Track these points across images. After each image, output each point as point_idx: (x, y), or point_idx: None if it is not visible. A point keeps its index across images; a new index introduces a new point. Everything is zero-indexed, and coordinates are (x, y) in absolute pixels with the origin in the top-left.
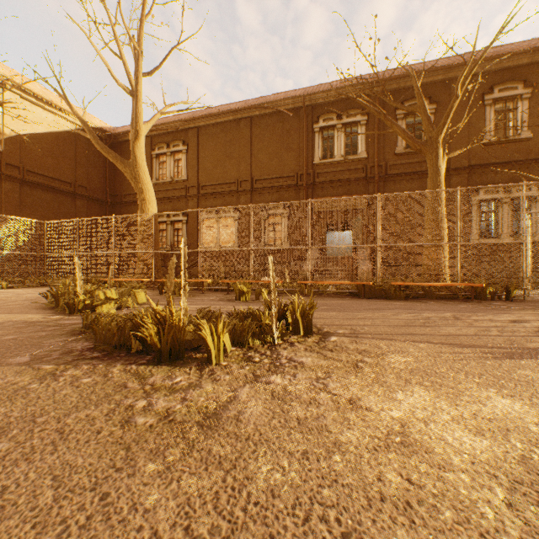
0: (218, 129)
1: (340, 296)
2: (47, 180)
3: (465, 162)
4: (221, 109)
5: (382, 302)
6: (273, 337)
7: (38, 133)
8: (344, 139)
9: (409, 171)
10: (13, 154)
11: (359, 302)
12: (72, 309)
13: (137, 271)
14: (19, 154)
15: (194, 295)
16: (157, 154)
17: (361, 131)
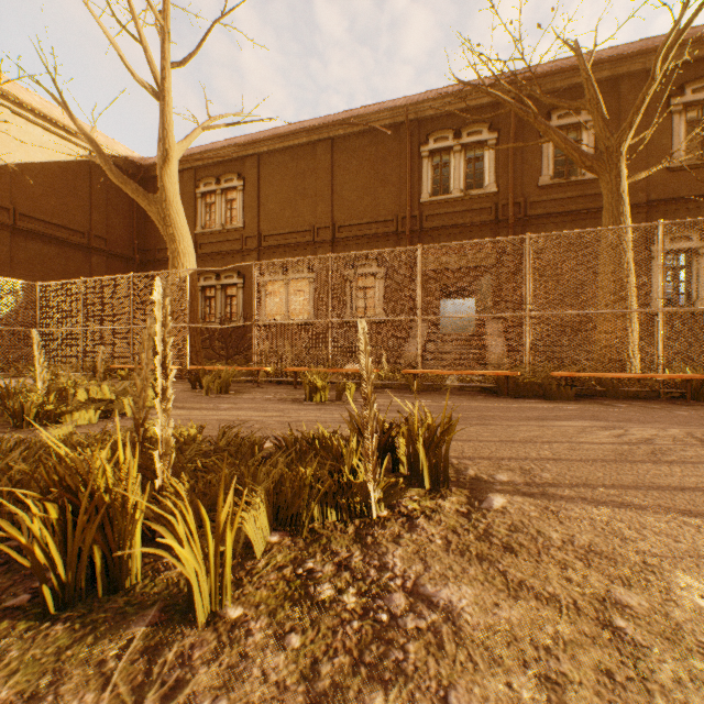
0: (286, 156)
1: (468, 392)
2: (50, 228)
3: (642, 197)
4: (290, 129)
5: (542, 405)
6: (367, 501)
7: (36, 162)
8: (463, 166)
9: (559, 210)
10: (1, 191)
11: (503, 405)
12: (19, 420)
13: None
14: (9, 191)
15: (243, 390)
16: (203, 193)
17: (489, 155)
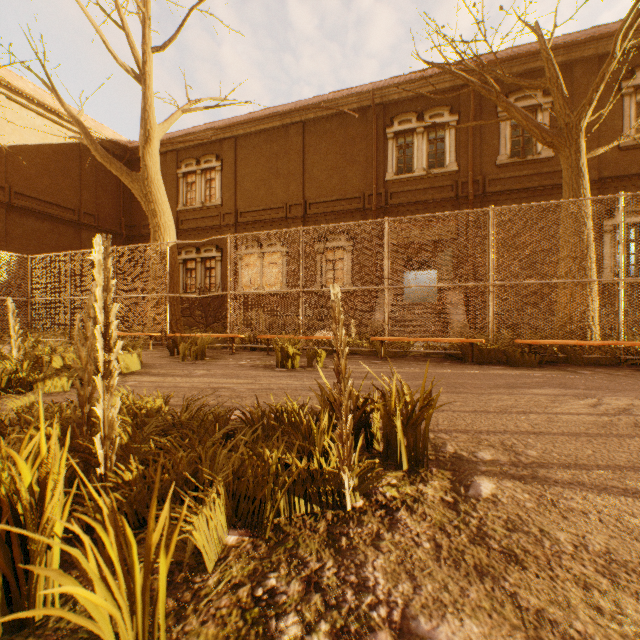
0: (261, 138)
1: (433, 359)
2: (42, 206)
3: (594, 174)
4: (264, 113)
5: (508, 372)
6: (340, 488)
7: (30, 145)
8: (426, 147)
9: (516, 187)
10: None
11: (470, 372)
12: None
13: (148, 322)
14: (5, 171)
15: (218, 357)
16: (185, 173)
17: (450, 136)
